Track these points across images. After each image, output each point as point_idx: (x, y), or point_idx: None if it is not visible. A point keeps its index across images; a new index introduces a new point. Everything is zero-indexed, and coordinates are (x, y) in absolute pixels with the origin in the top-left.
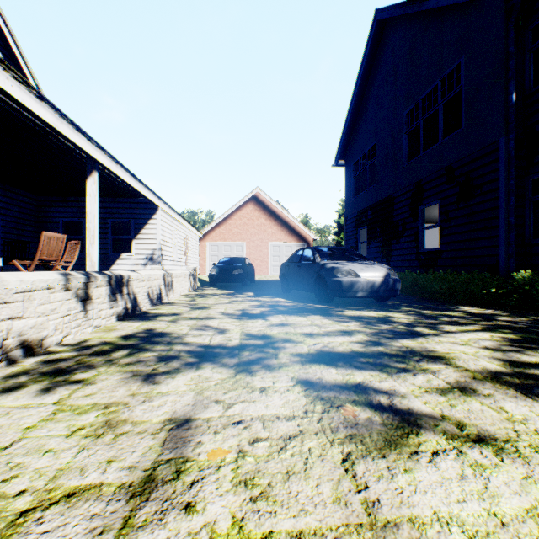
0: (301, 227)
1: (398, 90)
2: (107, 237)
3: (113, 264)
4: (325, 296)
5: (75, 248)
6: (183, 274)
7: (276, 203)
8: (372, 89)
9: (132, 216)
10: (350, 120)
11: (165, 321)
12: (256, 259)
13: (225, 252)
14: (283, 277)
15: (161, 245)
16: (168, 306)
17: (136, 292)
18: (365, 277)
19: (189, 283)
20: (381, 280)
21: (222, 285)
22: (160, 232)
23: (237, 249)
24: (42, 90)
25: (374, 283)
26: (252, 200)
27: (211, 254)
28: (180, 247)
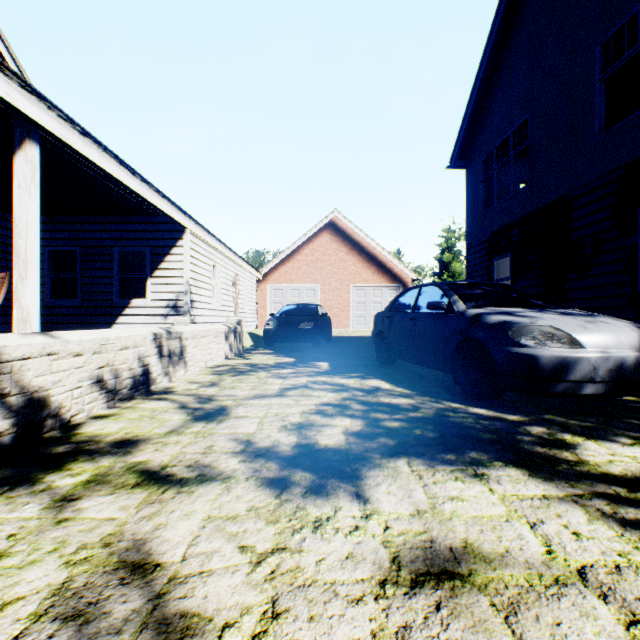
0: (395, 263)
1: (583, 8)
2: (111, 275)
3: (120, 315)
4: (486, 385)
5: (0, 287)
6: (211, 332)
7: (361, 230)
8: (522, 30)
9: (147, 242)
10: (479, 92)
11: (46, 497)
12: (333, 308)
13: (292, 298)
14: (379, 337)
15: (190, 286)
16: (148, 403)
17: (43, 385)
18: (598, 347)
19: (225, 345)
20: (638, 353)
21: (284, 344)
22: (188, 265)
23: (308, 294)
24: (17, 58)
25: (621, 362)
26: (327, 227)
27: (274, 301)
28: (226, 290)
